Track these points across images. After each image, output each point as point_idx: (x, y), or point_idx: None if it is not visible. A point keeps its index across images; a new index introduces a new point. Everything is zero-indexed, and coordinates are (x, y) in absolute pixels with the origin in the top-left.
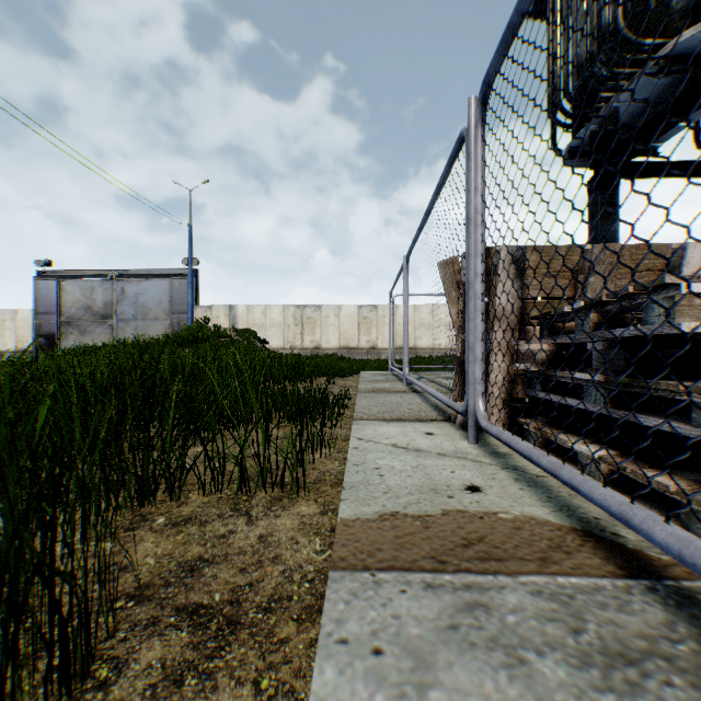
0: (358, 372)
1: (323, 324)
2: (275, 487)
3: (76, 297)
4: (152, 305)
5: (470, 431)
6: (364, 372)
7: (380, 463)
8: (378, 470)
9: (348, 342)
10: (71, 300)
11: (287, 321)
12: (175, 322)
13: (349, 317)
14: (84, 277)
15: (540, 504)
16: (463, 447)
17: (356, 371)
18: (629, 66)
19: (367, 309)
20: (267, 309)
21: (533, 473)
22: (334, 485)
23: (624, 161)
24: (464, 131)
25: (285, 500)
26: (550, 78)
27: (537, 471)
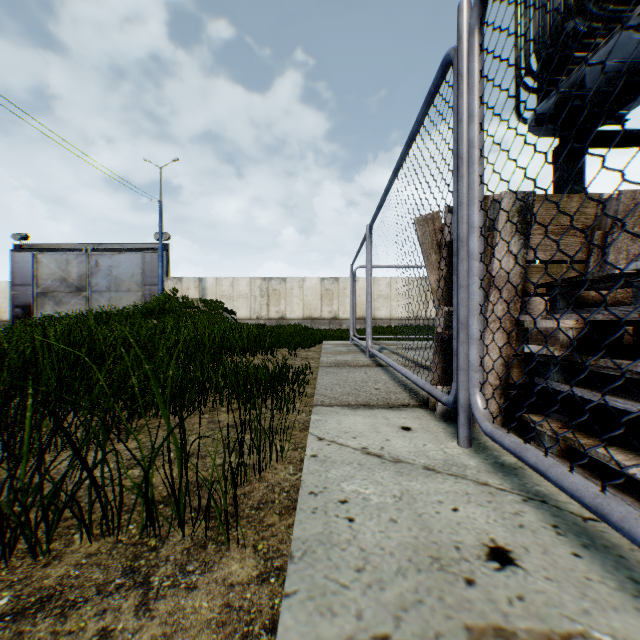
0: (321, 342)
1: (288, 296)
2: (196, 528)
3: (51, 269)
4: (125, 277)
5: (461, 430)
6: (326, 343)
7: (348, 490)
8: (345, 505)
9: (312, 312)
10: (47, 272)
11: (254, 293)
12: (147, 293)
13: (313, 289)
14: (60, 251)
15: (631, 603)
16: (455, 453)
17: (318, 341)
18: (605, 22)
19: (329, 281)
20: (235, 281)
21: (574, 511)
22: (284, 512)
23: (593, 128)
24: (451, 51)
25: (210, 545)
26: (518, 41)
27: (576, 506)
